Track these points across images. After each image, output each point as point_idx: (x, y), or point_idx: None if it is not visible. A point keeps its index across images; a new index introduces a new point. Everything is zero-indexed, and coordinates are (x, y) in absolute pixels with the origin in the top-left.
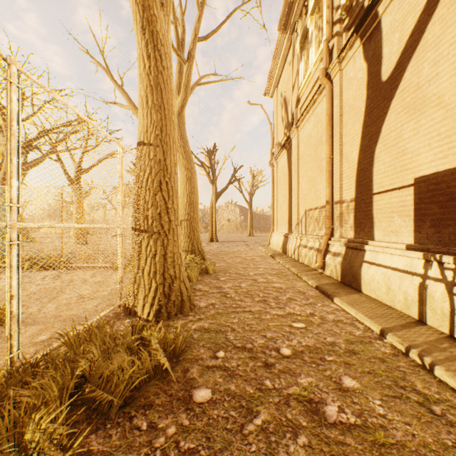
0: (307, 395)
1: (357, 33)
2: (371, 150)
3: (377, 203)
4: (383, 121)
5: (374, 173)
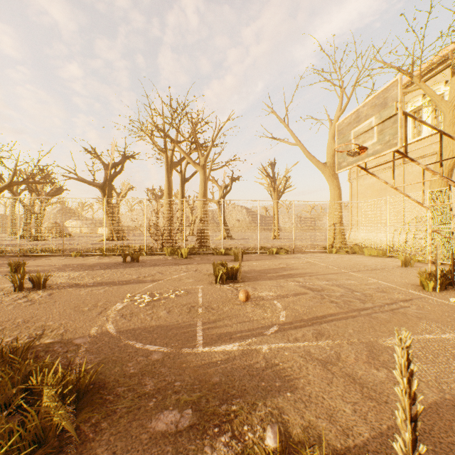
0: None
1: None
2: None
3: None
4: None
5: None
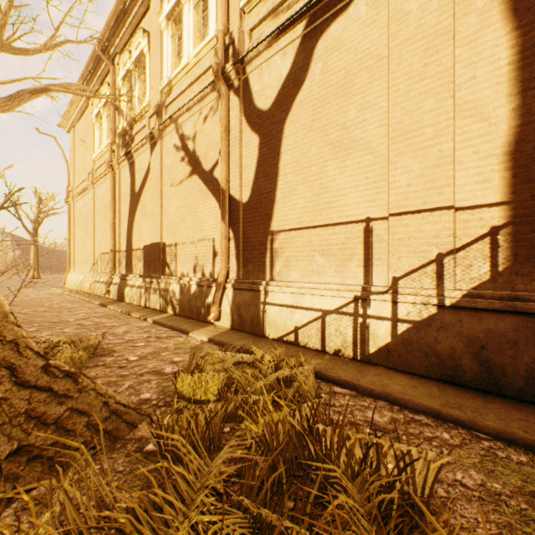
0: (79, 324)
1: (126, 157)
2: (132, 226)
3: (134, 254)
4: (136, 213)
5: (133, 238)
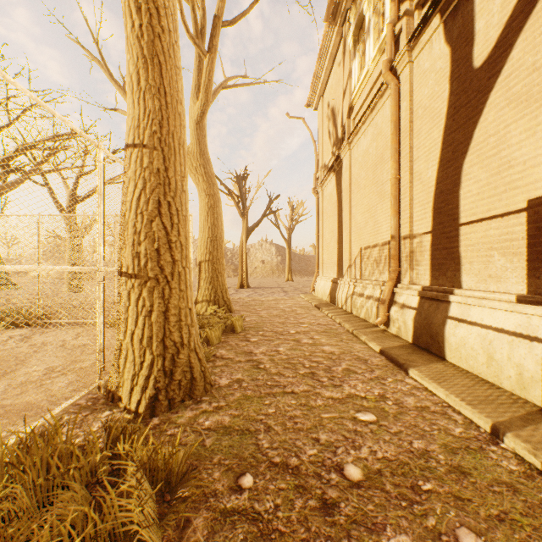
0: None
1: (436, 7)
2: (457, 165)
3: (466, 237)
4: (476, 123)
5: (461, 196)
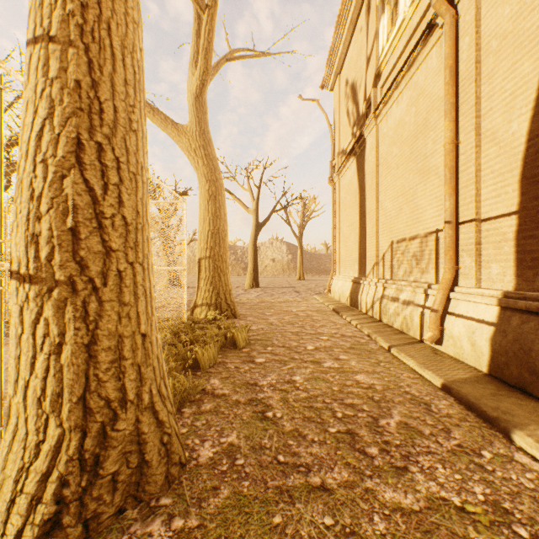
0: None
1: None
2: None
3: None
4: None
5: None
